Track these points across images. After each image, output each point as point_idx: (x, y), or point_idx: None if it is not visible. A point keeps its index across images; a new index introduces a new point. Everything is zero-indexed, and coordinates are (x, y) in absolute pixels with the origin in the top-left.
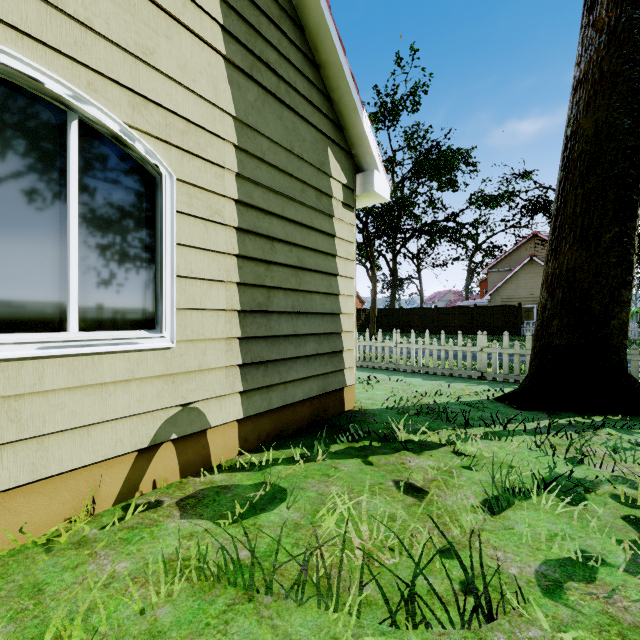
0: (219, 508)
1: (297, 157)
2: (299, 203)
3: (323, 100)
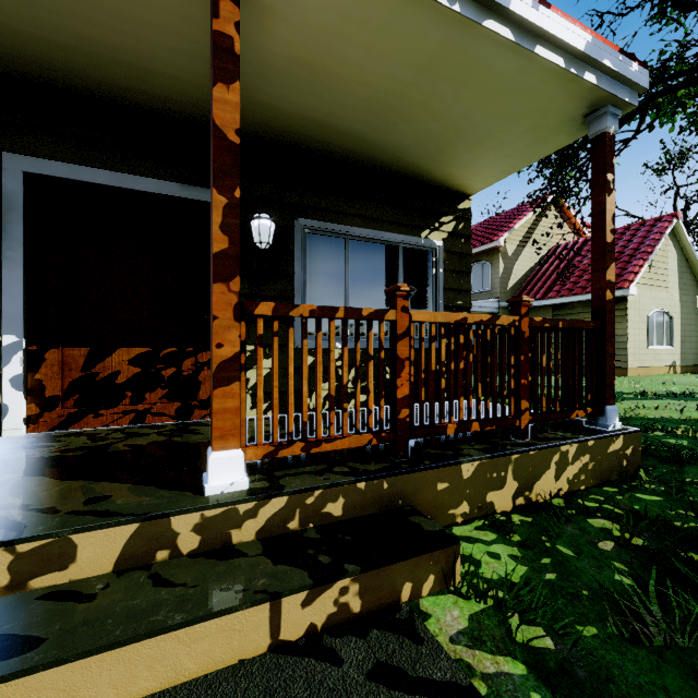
0: (690, 375)
1: (689, 302)
2: (690, 314)
3: (694, 282)
